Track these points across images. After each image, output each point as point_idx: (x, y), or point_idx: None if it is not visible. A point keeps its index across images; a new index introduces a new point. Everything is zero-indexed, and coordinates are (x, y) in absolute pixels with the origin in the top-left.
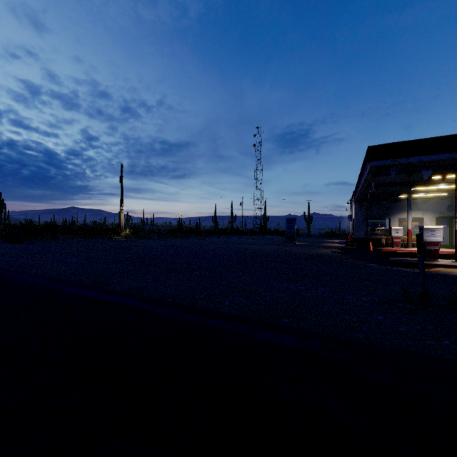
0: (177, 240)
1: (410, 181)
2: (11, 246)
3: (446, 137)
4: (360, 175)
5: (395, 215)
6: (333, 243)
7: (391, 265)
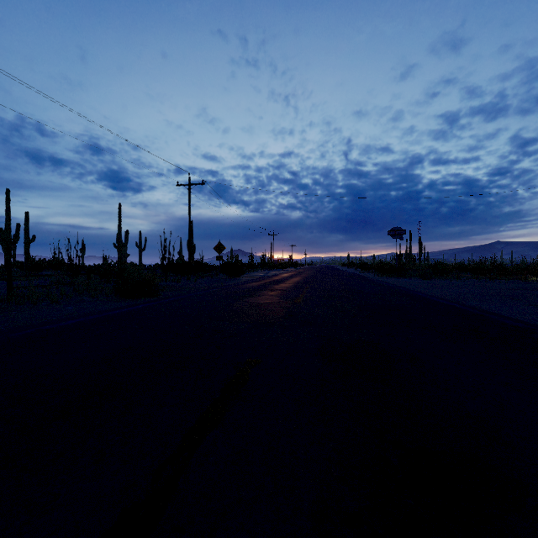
0: None
1: None
2: (421, 281)
3: None
4: None
5: None
6: None
7: None
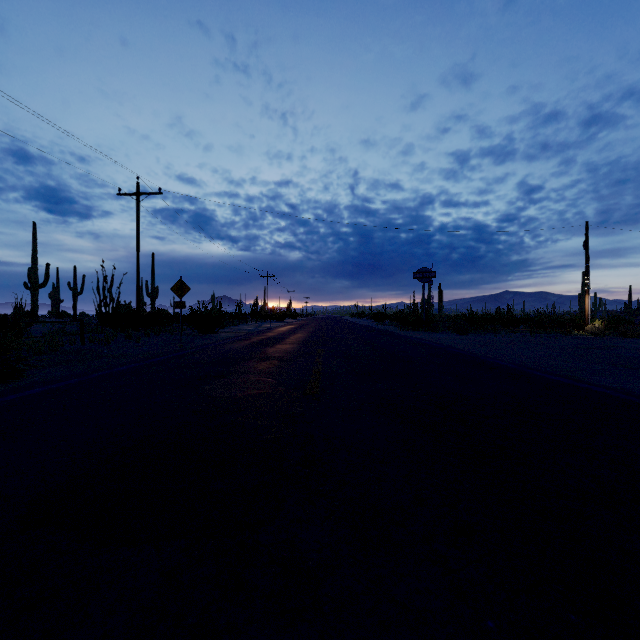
0: None
1: None
2: (461, 337)
3: None
4: None
5: None
6: None
7: None
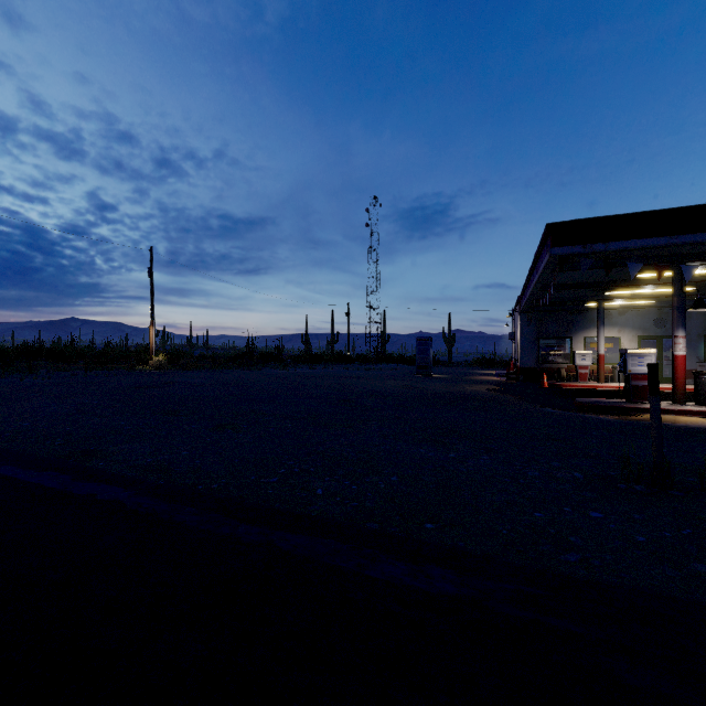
0: (244, 373)
1: (605, 280)
2: None
3: (664, 211)
4: (532, 270)
5: (580, 333)
6: (487, 375)
7: (580, 410)
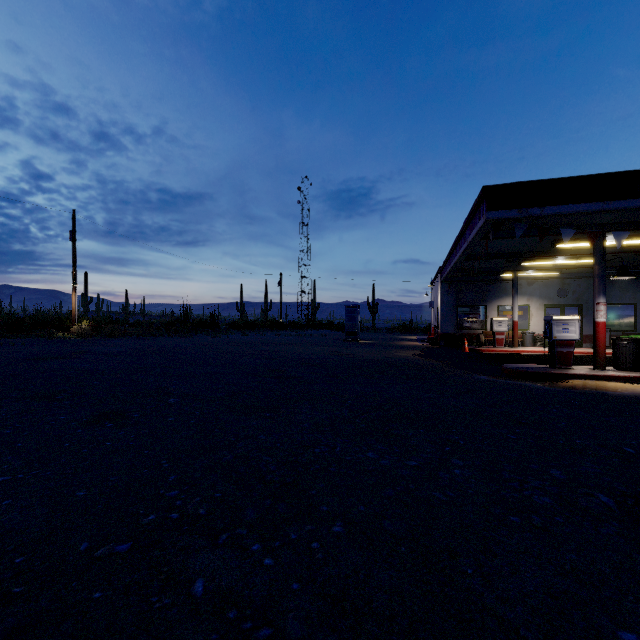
0: (173, 340)
1: (524, 251)
2: None
3: (599, 176)
4: (459, 239)
5: (494, 301)
6: (410, 340)
7: (509, 376)
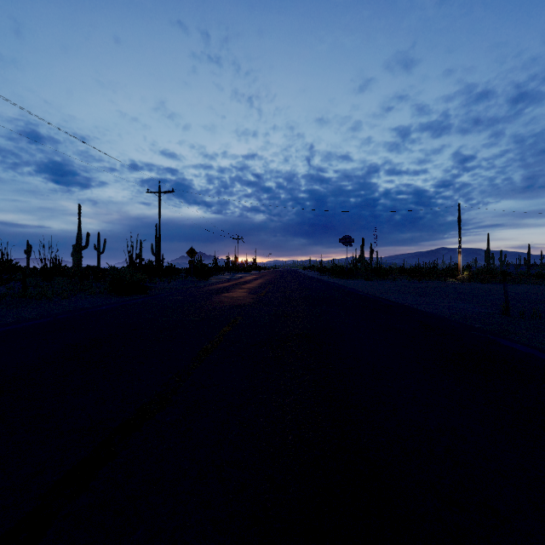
0: (527, 286)
1: None
2: (364, 282)
3: None
4: None
5: None
6: None
7: None
